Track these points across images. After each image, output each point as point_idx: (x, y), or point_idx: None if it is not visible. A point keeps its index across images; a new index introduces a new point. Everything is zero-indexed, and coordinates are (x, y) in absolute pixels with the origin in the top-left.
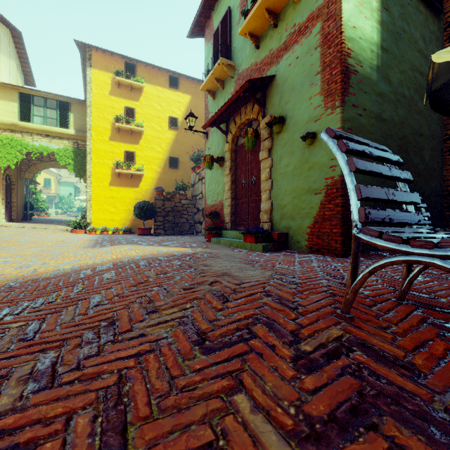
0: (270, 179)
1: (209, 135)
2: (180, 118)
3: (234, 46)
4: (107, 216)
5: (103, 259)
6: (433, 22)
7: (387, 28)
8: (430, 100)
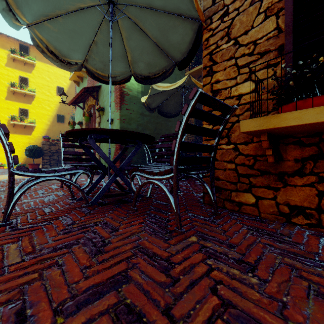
0: None
1: (76, 107)
2: (66, 88)
3: None
4: (4, 155)
5: None
6: (178, 70)
7: None
8: (158, 110)
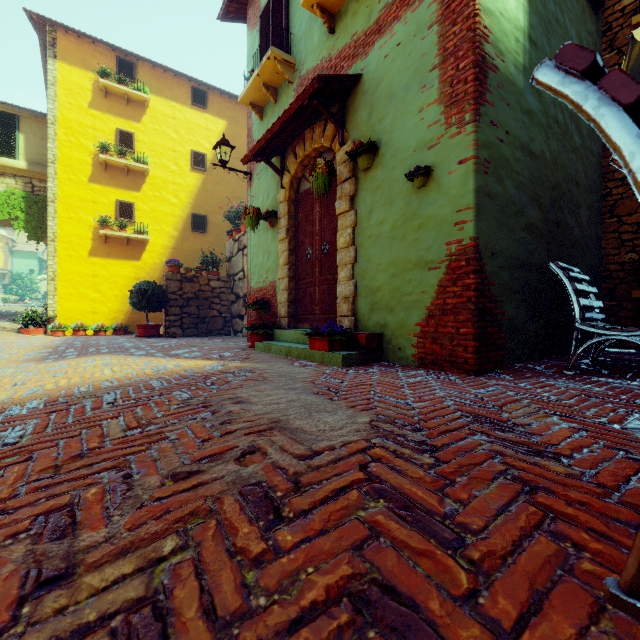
0: (353, 246)
1: (253, 177)
2: (209, 154)
3: (294, 33)
4: (86, 306)
5: (38, 387)
6: (591, 19)
7: (536, 9)
8: None
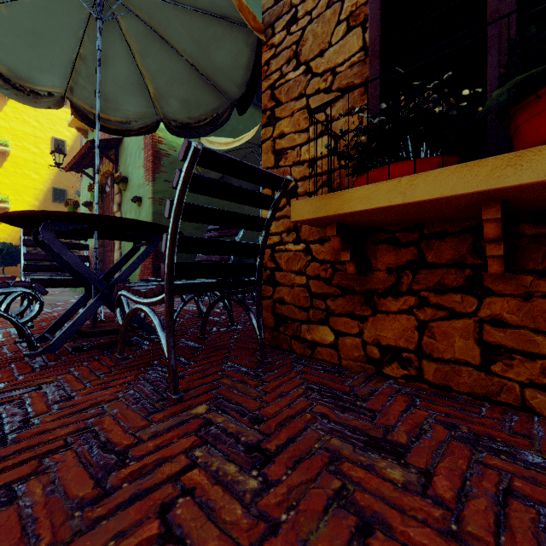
0: None
1: (83, 175)
2: (69, 141)
3: None
4: None
5: None
6: (260, 117)
7: None
8: None
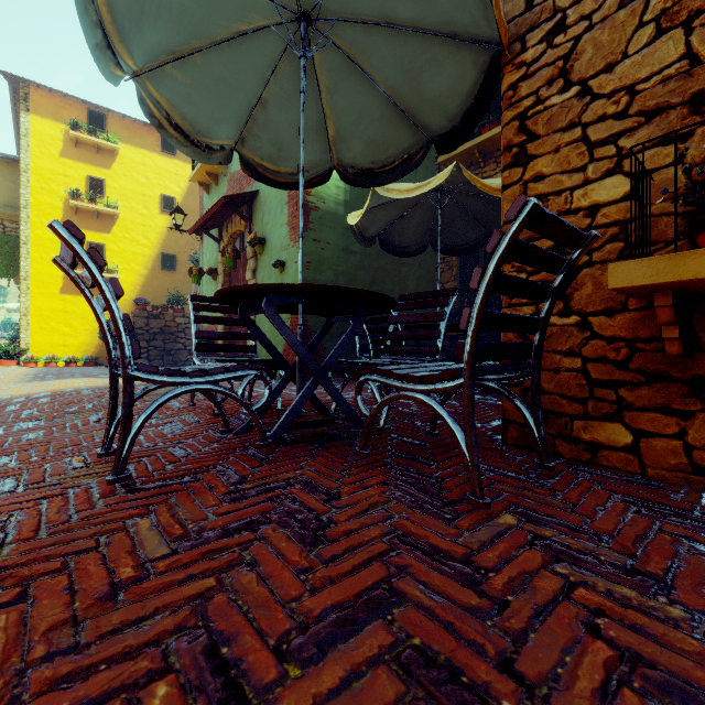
0: None
1: (204, 237)
2: (179, 198)
3: None
4: (57, 340)
5: (41, 390)
6: None
7: None
8: (380, 241)
